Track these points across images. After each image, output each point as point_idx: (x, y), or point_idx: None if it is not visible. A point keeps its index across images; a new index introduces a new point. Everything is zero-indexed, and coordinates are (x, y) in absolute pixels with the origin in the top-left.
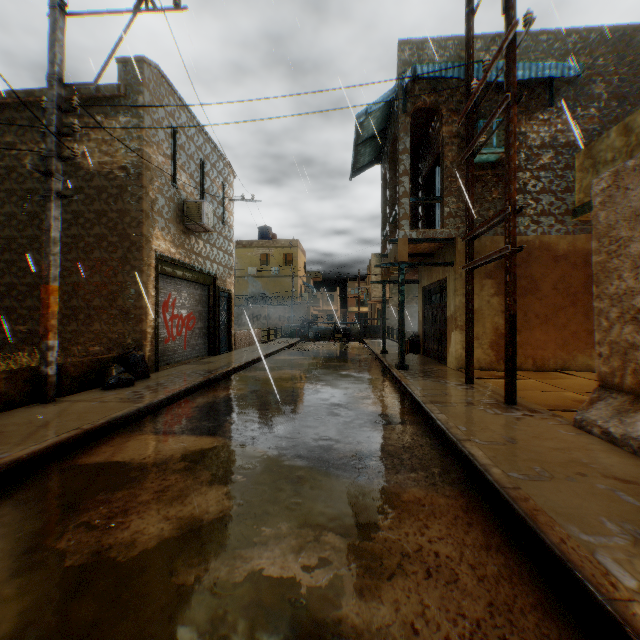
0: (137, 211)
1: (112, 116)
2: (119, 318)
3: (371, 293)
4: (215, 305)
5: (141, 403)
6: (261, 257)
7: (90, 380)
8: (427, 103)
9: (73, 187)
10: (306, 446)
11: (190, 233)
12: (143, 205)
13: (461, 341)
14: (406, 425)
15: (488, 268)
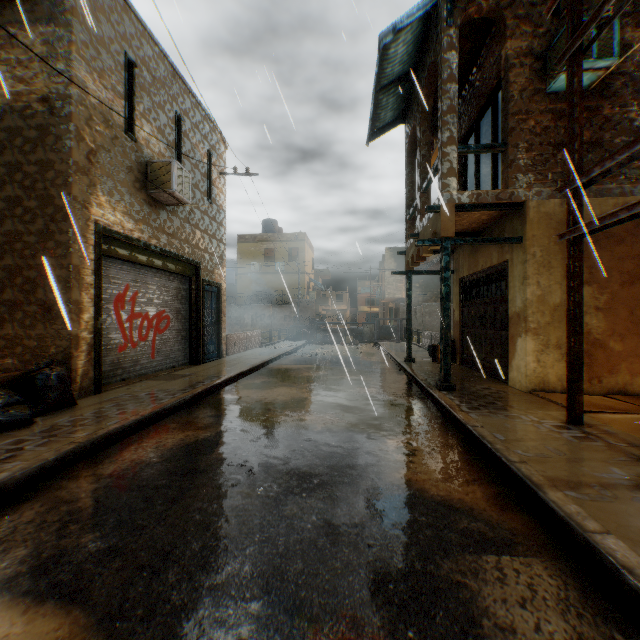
0: (64, 162)
1: (30, 26)
2: (39, 317)
3: (385, 291)
4: (198, 301)
5: None
6: (266, 253)
7: None
8: (483, 9)
9: None
10: None
11: (158, 206)
12: (73, 153)
13: (534, 351)
14: (524, 556)
15: None
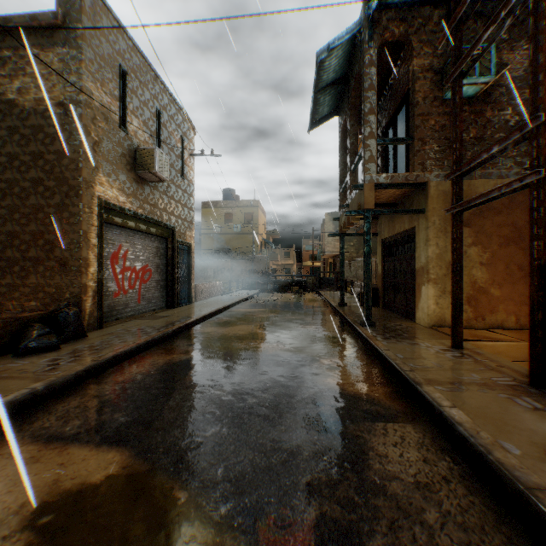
0: (76, 152)
1: (49, 48)
2: (57, 270)
3: (325, 248)
4: (173, 258)
5: (43, 381)
6: (225, 216)
7: (3, 344)
8: (396, 35)
9: (8, 127)
10: (255, 478)
11: (144, 183)
12: (83, 145)
13: (434, 296)
14: (402, 423)
15: (464, 215)
